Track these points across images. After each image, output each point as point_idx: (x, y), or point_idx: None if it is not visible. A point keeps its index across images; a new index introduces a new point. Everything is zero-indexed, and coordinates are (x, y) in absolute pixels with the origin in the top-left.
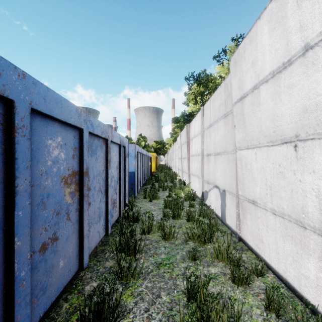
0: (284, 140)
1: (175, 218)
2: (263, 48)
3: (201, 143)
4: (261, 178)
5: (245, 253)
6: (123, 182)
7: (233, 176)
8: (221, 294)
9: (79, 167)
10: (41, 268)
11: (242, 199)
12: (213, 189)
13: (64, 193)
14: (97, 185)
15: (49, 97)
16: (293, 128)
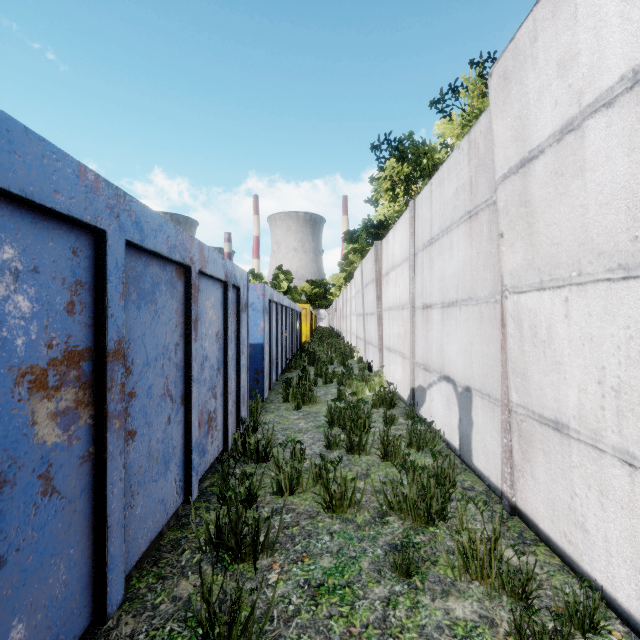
0: None
1: (353, 450)
2: (600, 13)
3: (409, 280)
4: (584, 366)
5: (533, 553)
6: (233, 370)
7: (493, 356)
8: None
9: (93, 337)
10: None
11: (520, 414)
12: (438, 385)
13: (31, 419)
14: (158, 383)
15: None
16: None
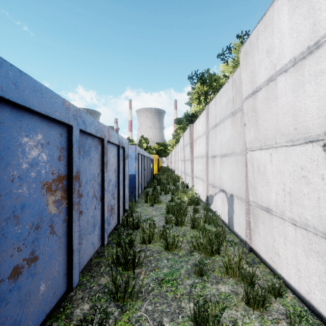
0: (308, 139)
1: (178, 224)
2: (282, 32)
3: (206, 144)
4: (277, 183)
5: (257, 267)
6: (122, 186)
7: (242, 179)
8: (234, 320)
9: (67, 170)
10: (11, 299)
11: (253, 205)
12: (218, 194)
13: (47, 203)
14: (91, 191)
15: (23, 84)
16: (321, 123)
